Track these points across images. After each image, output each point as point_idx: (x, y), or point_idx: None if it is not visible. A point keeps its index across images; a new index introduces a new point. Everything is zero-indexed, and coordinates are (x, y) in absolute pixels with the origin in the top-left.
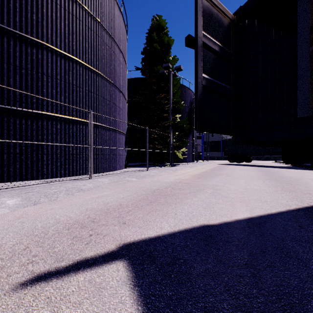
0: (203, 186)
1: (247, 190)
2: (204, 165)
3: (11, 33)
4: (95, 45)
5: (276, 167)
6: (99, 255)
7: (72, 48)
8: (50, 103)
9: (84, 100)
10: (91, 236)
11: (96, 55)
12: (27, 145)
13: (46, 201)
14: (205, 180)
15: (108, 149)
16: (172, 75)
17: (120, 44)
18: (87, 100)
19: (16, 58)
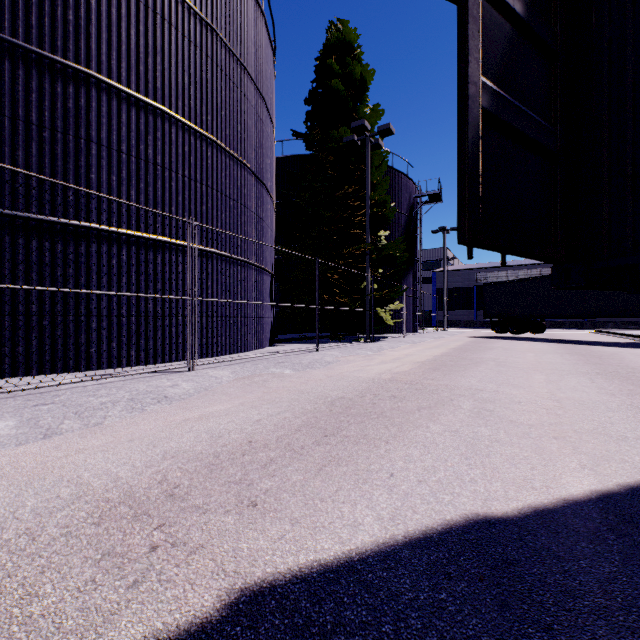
0: (449, 391)
1: (561, 403)
2: (440, 339)
3: (19, 50)
4: (204, 80)
5: (604, 344)
6: (157, 639)
7: (154, 85)
8: (106, 204)
9: (181, 197)
10: (152, 552)
11: (207, 101)
12: (55, 297)
13: (76, 428)
14: (449, 374)
15: (233, 306)
16: (371, 145)
17: (258, 80)
18: (186, 198)
19: (31, 107)
